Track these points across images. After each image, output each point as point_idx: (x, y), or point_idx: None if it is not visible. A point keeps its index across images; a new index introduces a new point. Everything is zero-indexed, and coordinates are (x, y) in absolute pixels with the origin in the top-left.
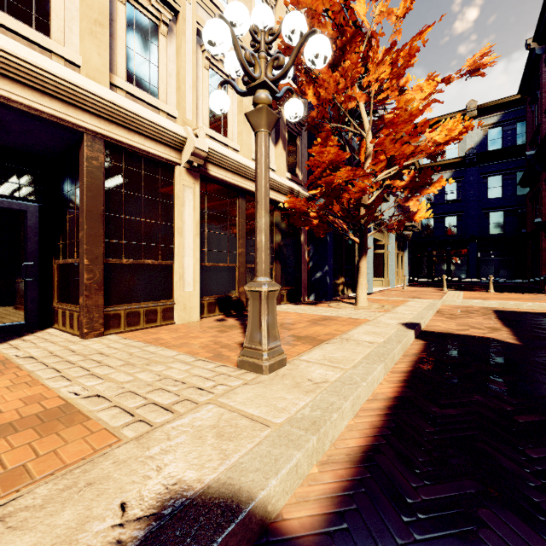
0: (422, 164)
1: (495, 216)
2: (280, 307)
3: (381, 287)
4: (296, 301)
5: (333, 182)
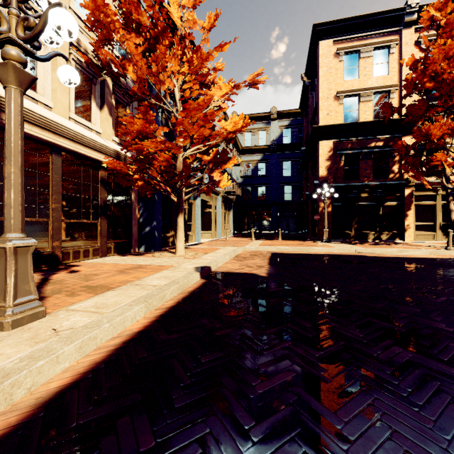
0: (244, 146)
1: (287, 188)
2: (103, 259)
3: (211, 238)
4: (125, 253)
5: (143, 150)
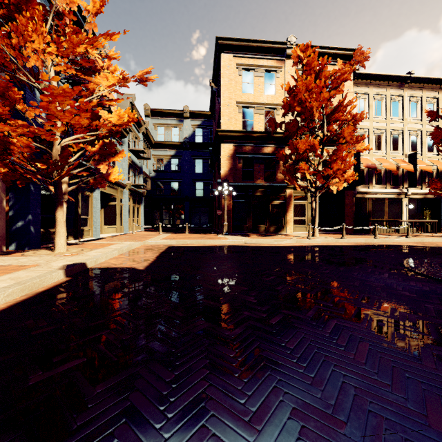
0: (156, 140)
1: (199, 185)
2: None
3: (115, 233)
4: None
5: None
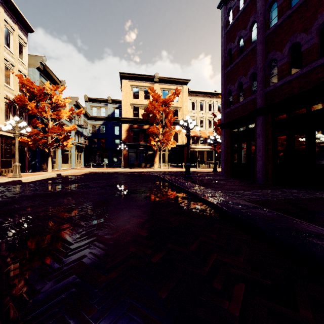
0: (92, 116)
1: (117, 141)
2: None
3: (68, 167)
4: (23, 172)
5: (36, 138)
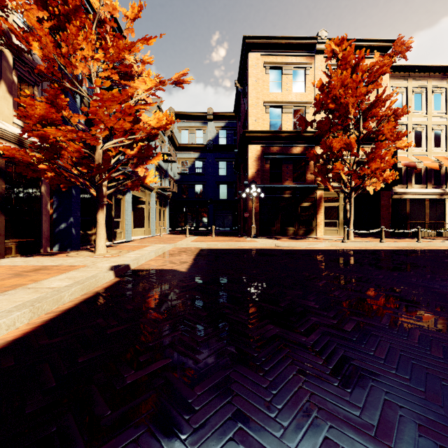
0: (181, 143)
1: (223, 187)
2: None
3: (143, 235)
4: (32, 253)
5: (49, 138)
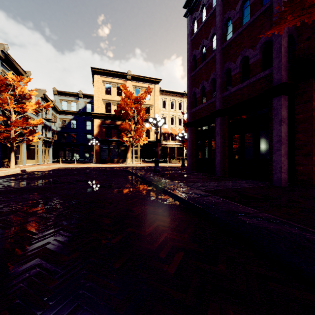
0: (61, 109)
1: (89, 136)
2: None
3: (34, 163)
4: None
5: None
